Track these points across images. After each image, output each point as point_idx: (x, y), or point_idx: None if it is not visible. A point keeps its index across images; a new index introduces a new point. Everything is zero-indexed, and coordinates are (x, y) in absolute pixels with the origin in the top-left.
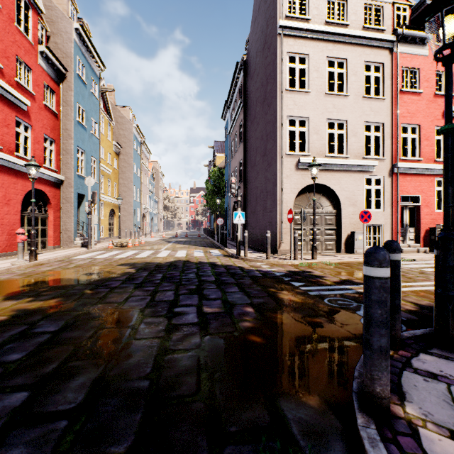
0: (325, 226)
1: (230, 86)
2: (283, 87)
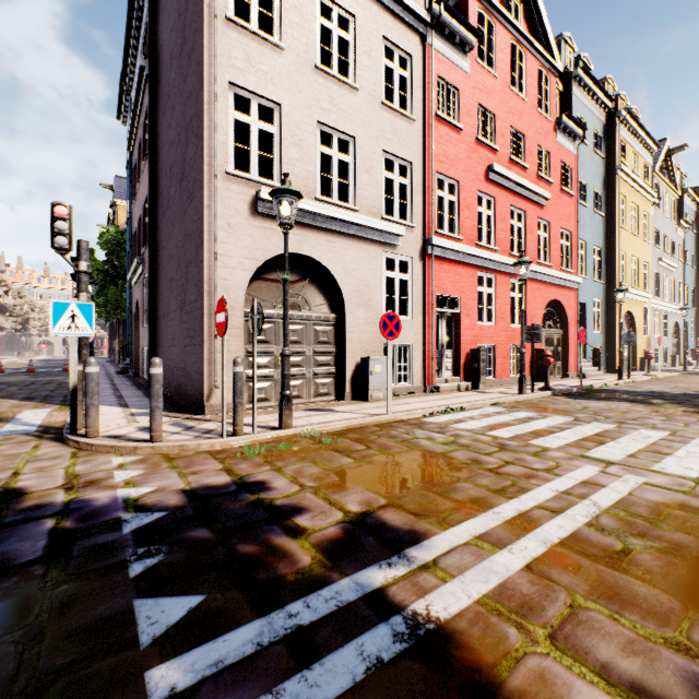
0: (316, 347)
1: (126, 38)
2: (219, 8)
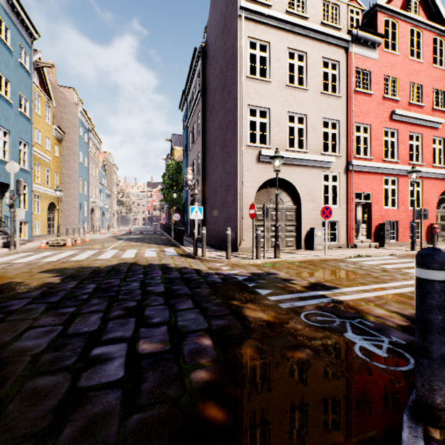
0: (286, 222)
1: (188, 75)
2: (244, 73)
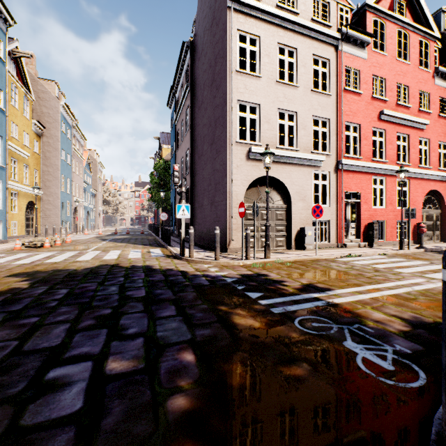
0: (276, 222)
1: (176, 70)
2: (233, 67)
